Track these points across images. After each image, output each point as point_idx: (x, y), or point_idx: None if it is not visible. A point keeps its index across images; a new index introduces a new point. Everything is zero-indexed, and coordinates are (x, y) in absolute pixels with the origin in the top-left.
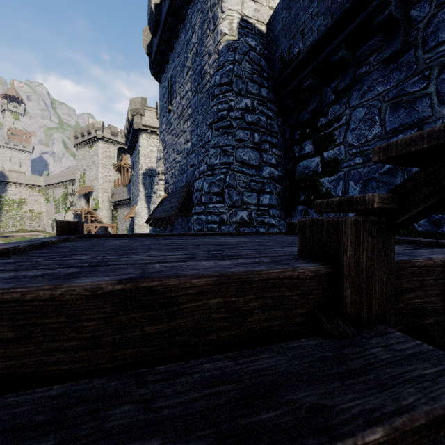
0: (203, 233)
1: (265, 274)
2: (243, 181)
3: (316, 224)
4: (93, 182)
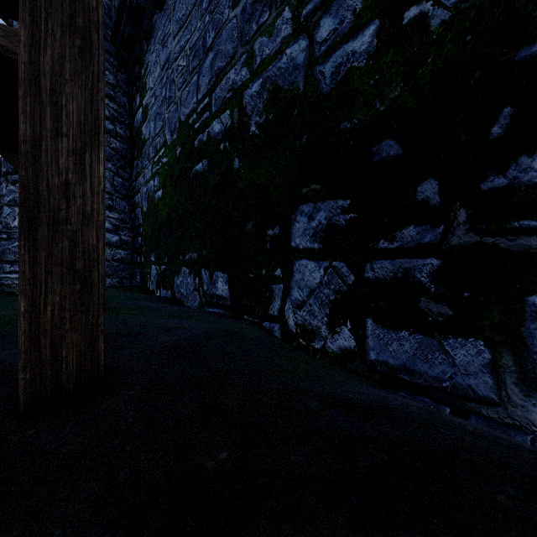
0: None
1: None
2: None
3: None
4: None
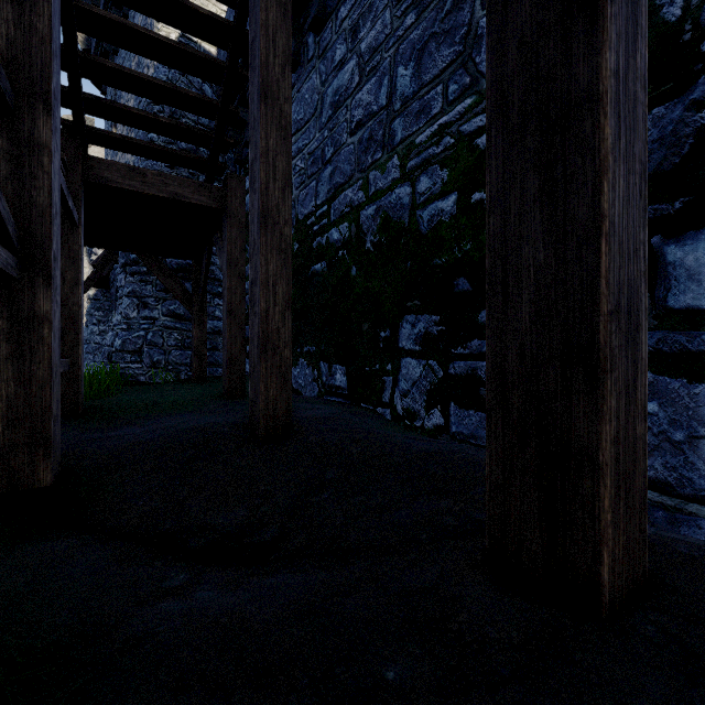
0: None
1: None
2: None
3: None
4: None
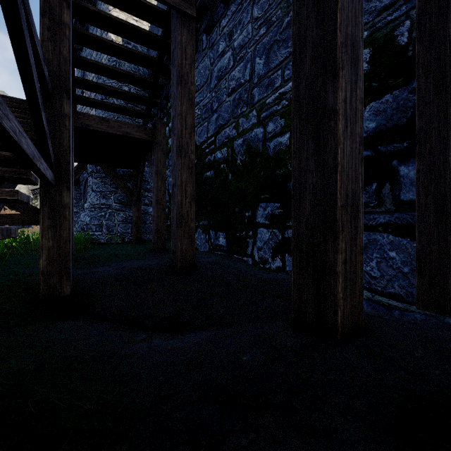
0: None
1: None
2: None
3: None
4: None
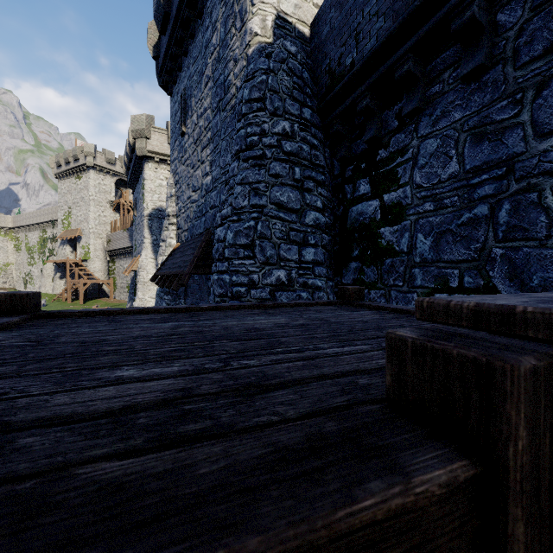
0: (224, 306)
1: (345, 522)
2: (280, 229)
3: (430, 354)
4: (82, 224)
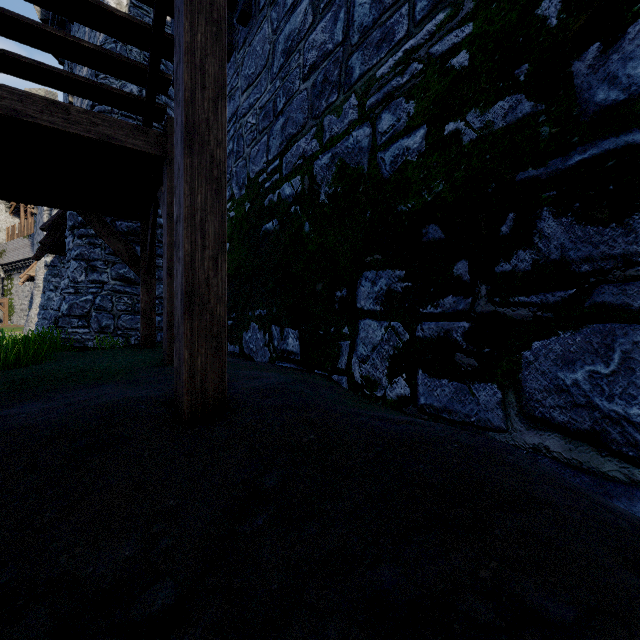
0: None
1: None
2: None
3: None
4: None
